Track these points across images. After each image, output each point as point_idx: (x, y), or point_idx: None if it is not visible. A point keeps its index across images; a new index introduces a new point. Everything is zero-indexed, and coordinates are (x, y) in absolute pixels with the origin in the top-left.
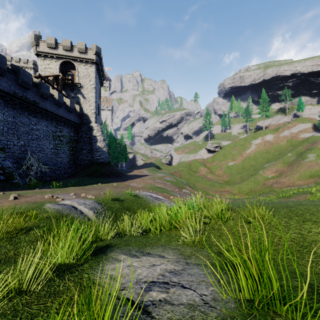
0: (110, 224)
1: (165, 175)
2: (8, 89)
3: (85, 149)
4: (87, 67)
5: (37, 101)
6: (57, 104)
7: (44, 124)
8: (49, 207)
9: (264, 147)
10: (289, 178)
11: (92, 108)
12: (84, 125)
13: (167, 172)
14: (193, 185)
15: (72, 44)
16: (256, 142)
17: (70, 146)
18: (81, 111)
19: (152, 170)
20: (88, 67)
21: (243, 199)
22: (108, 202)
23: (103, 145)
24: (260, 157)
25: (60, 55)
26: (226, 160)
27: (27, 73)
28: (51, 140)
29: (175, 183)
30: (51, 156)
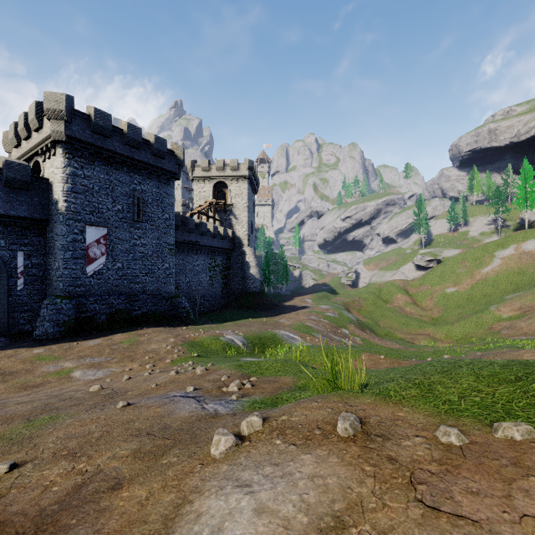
0: (250, 351)
1: (329, 308)
2: (180, 239)
3: (238, 277)
4: (240, 185)
5: (198, 240)
6: (212, 237)
7: (202, 259)
8: (222, 339)
9: (517, 263)
10: (532, 321)
11: (245, 229)
12: (236, 250)
13: (340, 301)
14: (375, 322)
15: (224, 162)
16: (503, 253)
17: (223, 275)
18: (234, 235)
19: (320, 297)
20: (241, 185)
21: (423, 347)
22: (251, 338)
23: (256, 272)
24: (504, 281)
25: (213, 177)
26: (443, 284)
27: (192, 220)
28: (208, 272)
29: (336, 321)
30: (207, 287)
